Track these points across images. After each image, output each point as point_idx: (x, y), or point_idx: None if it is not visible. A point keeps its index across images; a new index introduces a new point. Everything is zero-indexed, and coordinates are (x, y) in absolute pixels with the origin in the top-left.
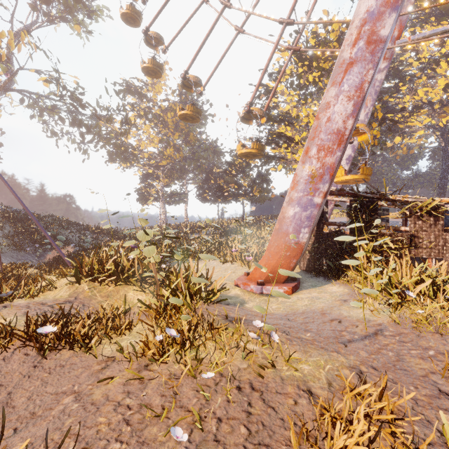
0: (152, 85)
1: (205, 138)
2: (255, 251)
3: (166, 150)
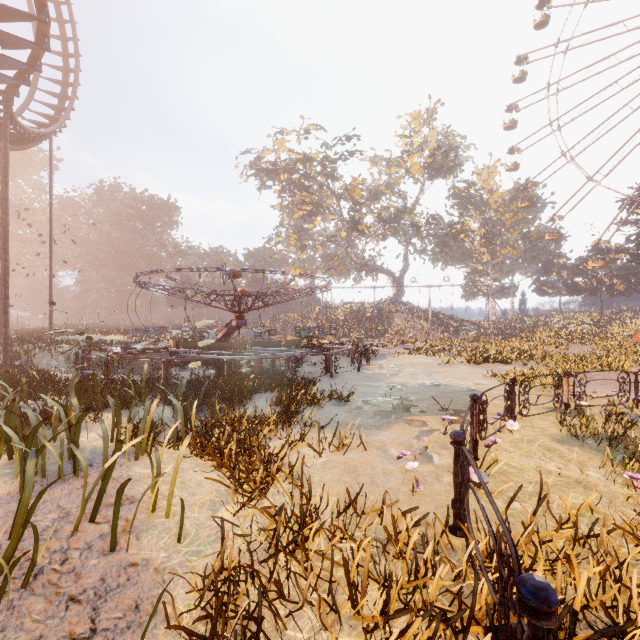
0: (490, 192)
1: (547, 231)
2: (631, 332)
3: (503, 249)
